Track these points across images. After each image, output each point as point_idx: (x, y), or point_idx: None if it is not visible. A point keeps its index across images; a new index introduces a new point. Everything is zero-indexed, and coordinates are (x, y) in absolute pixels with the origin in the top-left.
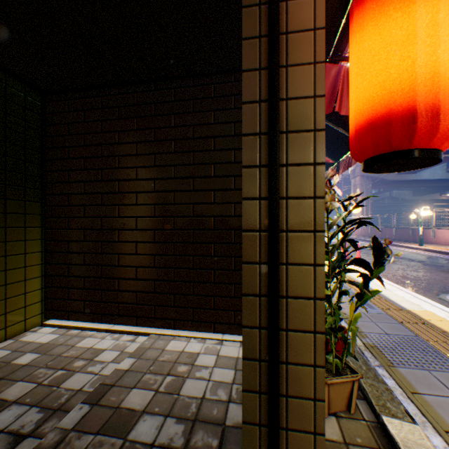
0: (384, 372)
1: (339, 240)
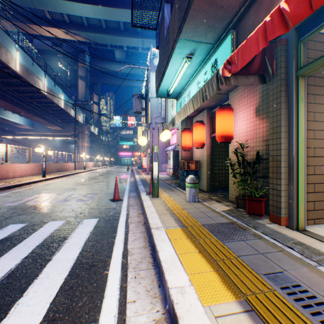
0: (233, 219)
1: (237, 158)
